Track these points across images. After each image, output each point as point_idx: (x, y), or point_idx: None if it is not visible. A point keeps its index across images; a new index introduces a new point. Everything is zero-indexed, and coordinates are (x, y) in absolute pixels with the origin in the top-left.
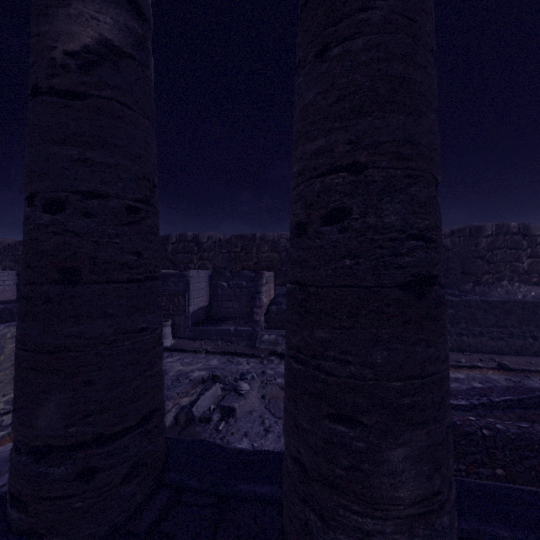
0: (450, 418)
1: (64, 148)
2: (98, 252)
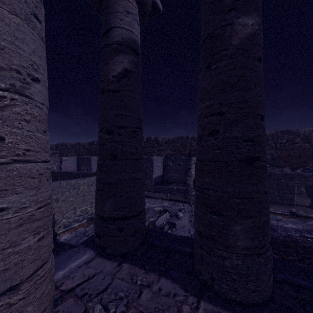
0: (266, 218)
1: (112, 111)
2: (123, 148)
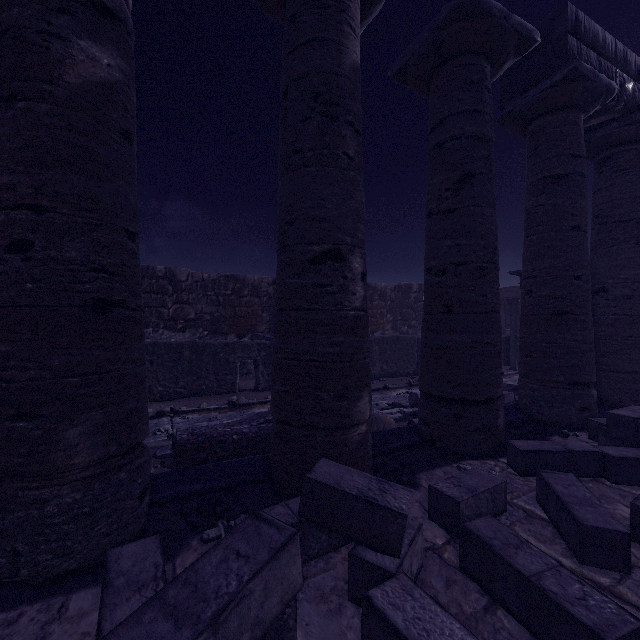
0: (134, 404)
1: None
2: None
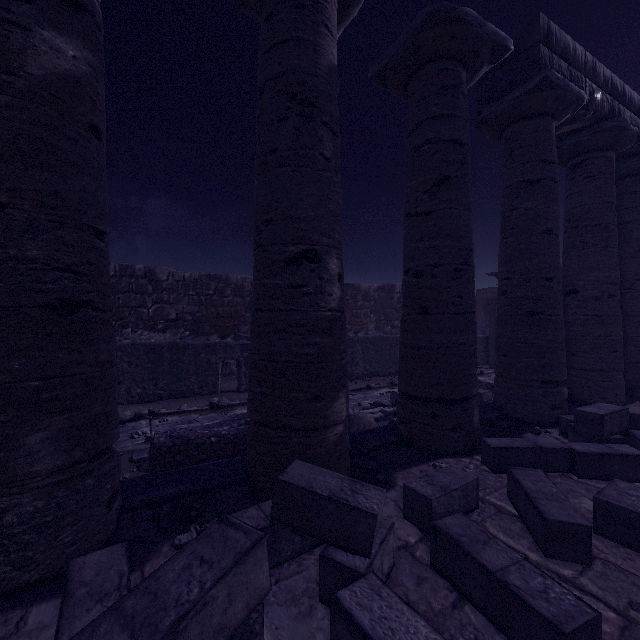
0: (102, 408)
1: None
2: None
